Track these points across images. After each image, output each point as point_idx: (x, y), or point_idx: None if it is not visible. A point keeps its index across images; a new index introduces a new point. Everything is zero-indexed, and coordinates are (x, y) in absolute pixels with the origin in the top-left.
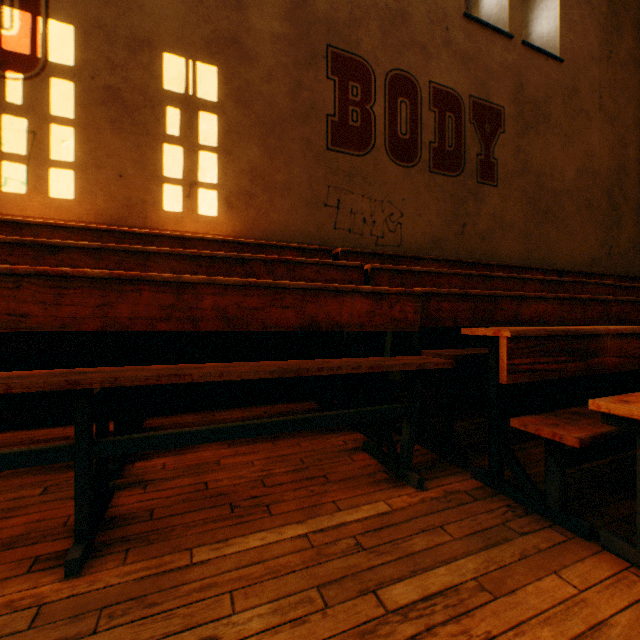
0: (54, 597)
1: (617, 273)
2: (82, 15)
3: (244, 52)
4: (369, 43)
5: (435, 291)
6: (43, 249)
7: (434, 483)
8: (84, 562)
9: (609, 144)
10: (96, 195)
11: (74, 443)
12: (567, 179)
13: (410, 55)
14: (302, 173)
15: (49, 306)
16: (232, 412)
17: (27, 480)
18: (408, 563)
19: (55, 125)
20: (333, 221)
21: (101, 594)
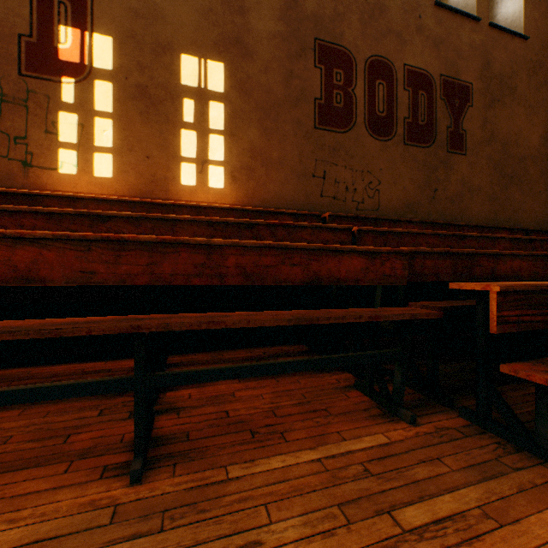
0: (125, 499)
1: None
2: (118, 28)
3: (245, 49)
4: (351, 34)
5: (419, 250)
6: (96, 219)
7: (424, 419)
8: (142, 472)
9: None
10: (129, 173)
11: (133, 376)
12: (531, 146)
13: (387, 42)
14: (293, 149)
15: (111, 265)
16: (236, 352)
17: (85, 404)
18: (414, 489)
19: (98, 118)
20: (320, 190)
21: (160, 499)
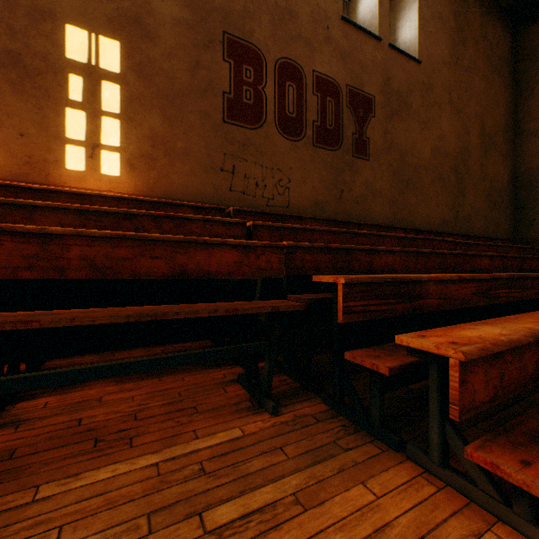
0: None
1: (462, 232)
2: None
3: (146, 31)
4: (261, 33)
5: (299, 245)
6: None
7: (288, 409)
8: None
9: (456, 131)
10: None
11: None
12: (424, 157)
13: (297, 47)
14: (200, 141)
15: None
16: (132, 352)
17: None
18: (241, 484)
19: None
20: (229, 184)
21: None
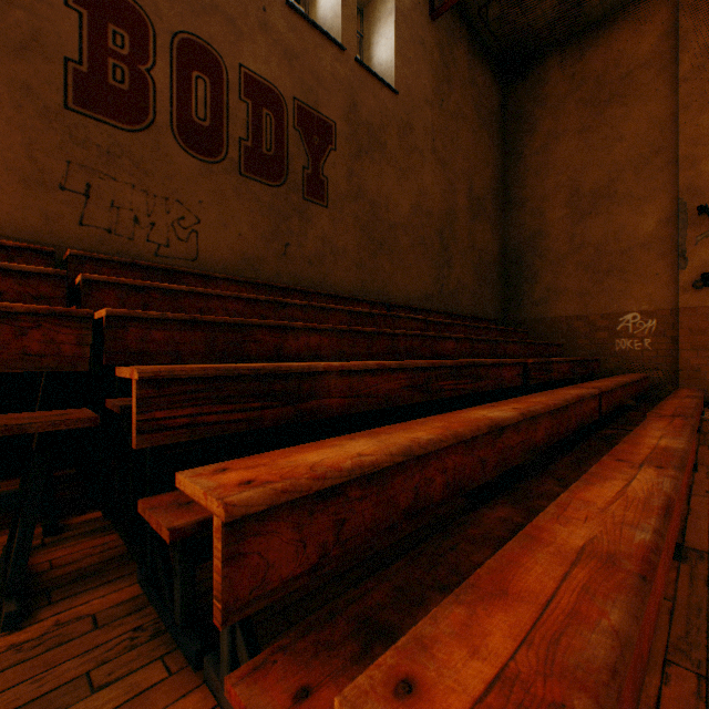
0: None
1: (448, 310)
2: None
3: None
4: None
5: (137, 314)
6: None
7: (57, 608)
8: None
9: (441, 187)
10: None
11: None
12: (403, 213)
13: (212, 22)
14: (13, 132)
15: None
16: None
17: None
18: None
19: None
20: (78, 213)
21: None
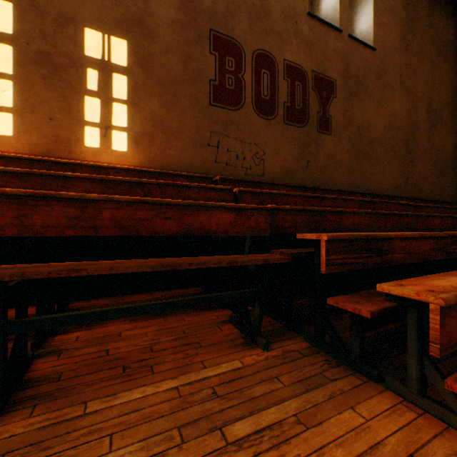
0: None
1: (412, 196)
2: None
3: (147, 31)
4: (241, 29)
5: (281, 207)
6: None
7: (277, 345)
8: None
9: (406, 108)
10: (31, 133)
11: None
12: (378, 131)
13: (270, 40)
14: (191, 121)
15: None
16: (138, 296)
17: None
18: (249, 406)
19: None
20: (214, 157)
21: (6, 442)
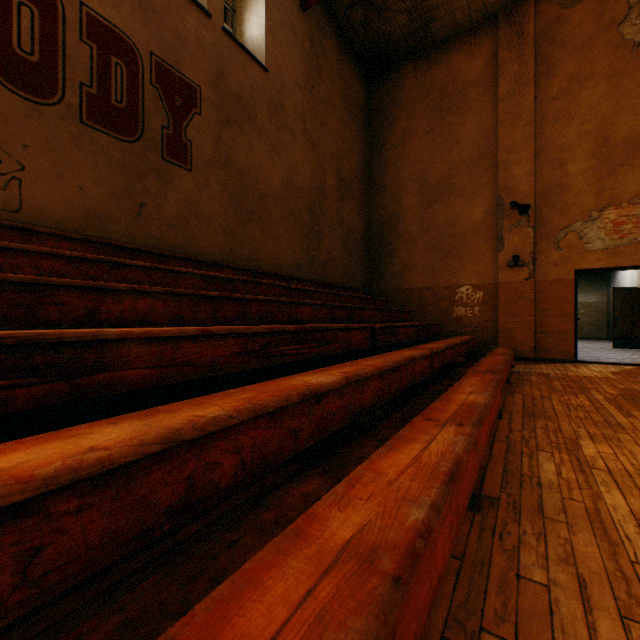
0: None
1: (319, 279)
2: None
3: None
4: None
5: None
6: None
7: None
8: None
9: (312, 166)
10: None
11: None
12: (274, 186)
13: None
14: None
15: None
16: None
17: None
18: None
19: None
20: None
21: None
